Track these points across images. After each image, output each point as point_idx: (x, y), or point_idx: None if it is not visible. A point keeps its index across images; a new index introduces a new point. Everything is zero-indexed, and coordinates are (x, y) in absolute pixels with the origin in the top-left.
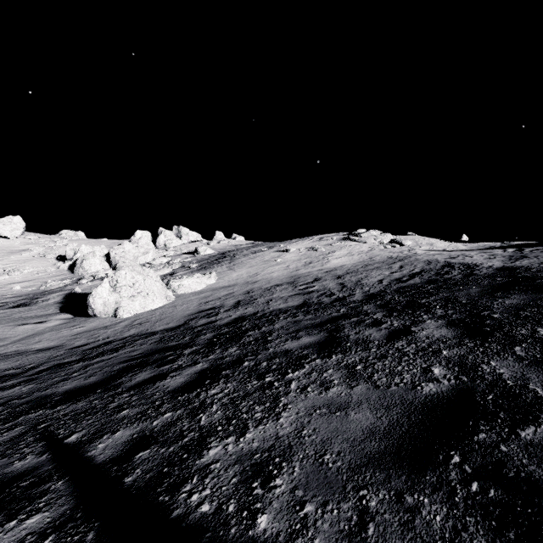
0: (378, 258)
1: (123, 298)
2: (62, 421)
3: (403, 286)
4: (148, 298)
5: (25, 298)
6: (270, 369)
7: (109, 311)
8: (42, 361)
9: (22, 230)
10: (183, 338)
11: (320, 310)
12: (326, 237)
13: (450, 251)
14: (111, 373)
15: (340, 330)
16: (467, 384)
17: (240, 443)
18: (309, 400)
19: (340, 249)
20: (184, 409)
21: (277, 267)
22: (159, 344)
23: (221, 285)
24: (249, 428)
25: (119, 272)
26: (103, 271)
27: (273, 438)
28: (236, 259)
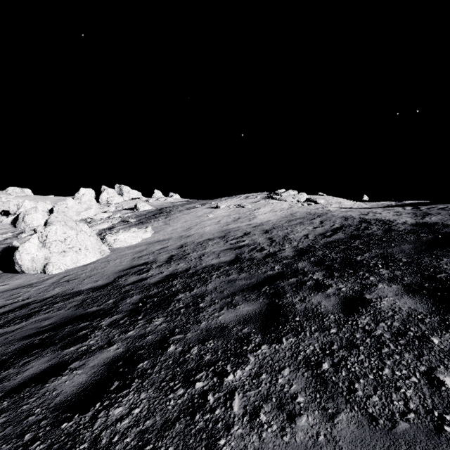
0: (299, 214)
1: (53, 253)
2: None
3: (329, 241)
4: (80, 253)
5: None
6: (202, 362)
7: (37, 267)
8: None
9: None
10: (107, 300)
11: (253, 267)
12: (251, 196)
13: (357, 209)
14: (1, 358)
15: (281, 295)
16: None
17: None
18: None
19: (264, 206)
20: None
21: (208, 222)
22: (78, 308)
23: (156, 239)
24: None
25: (49, 227)
26: None
27: None
28: (171, 214)
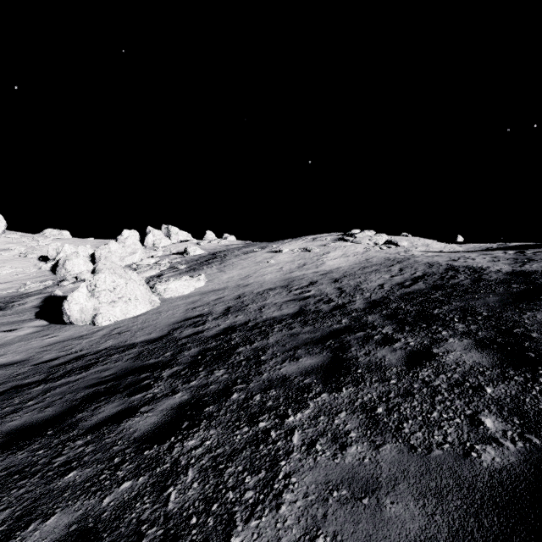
0: (375, 260)
1: (102, 304)
2: None
3: (407, 292)
4: (130, 303)
5: None
6: (264, 407)
7: (86, 318)
8: (0, 380)
9: (3, 228)
10: (164, 353)
11: (319, 320)
12: (319, 238)
13: (448, 252)
14: (72, 403)
15: (346, 349)
16: None
17: None
18: (320, 470)
19: (335, 250)
20: (149, 475)
21: (269, 269)
22: (135, 360)
23: (211, 288)
24: (237, 523)
25: (98, 276)
26: (87, 273)
27: None
28: (227, 260)
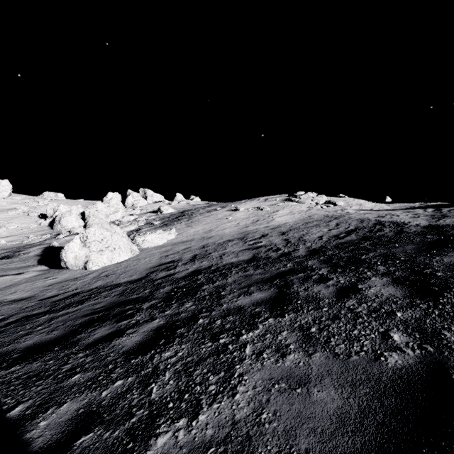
0: (316, 216)
1: (92, 252)
2: (12, 386)
3: (341, 242)
4: (114, 252)
5: (8, 251)
6: (224, 328)
7: (79, 264)
8: (13, 312)
9: (9, 192)
10: (144, 290)
11: (268, 264)
12: (270, 199)
13: (377, 211)
14: (72, 328)
15: (289, 286)
16: (435, 356)
17: (192, 429)
18: (265, 370)
19: (283, 209)
20: (136, 376)
21: (228, 224)
22: (121, 296)
23: (180, 240)
24: (203, 406)
25: (89, 229)
26: (79, 228)
27: (229, 423)
28: (193, 217)
